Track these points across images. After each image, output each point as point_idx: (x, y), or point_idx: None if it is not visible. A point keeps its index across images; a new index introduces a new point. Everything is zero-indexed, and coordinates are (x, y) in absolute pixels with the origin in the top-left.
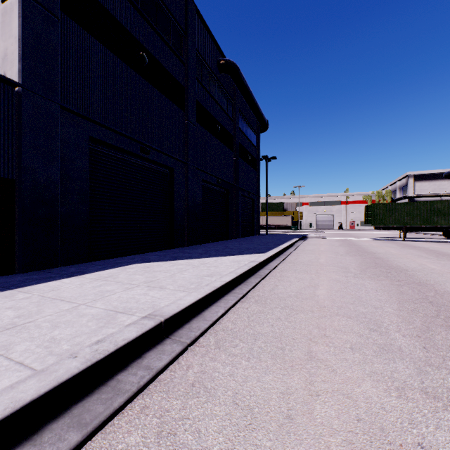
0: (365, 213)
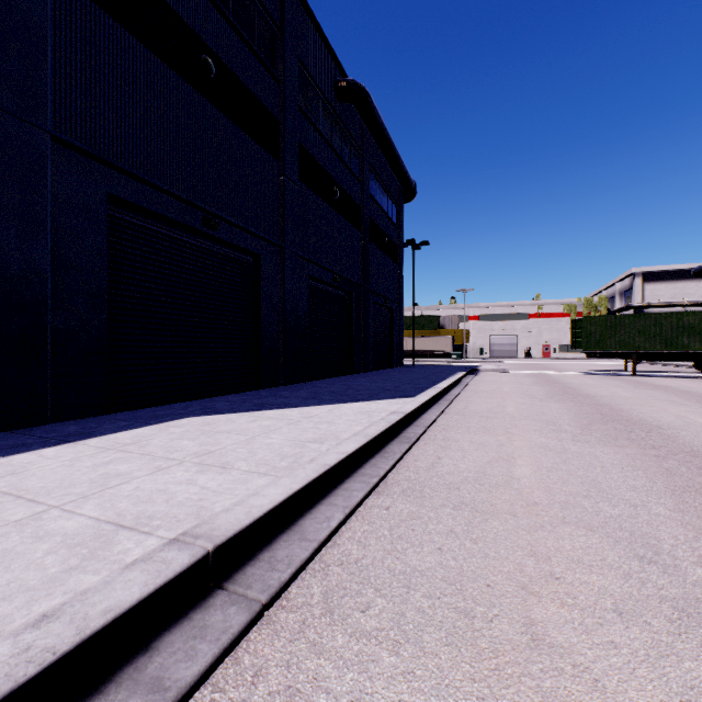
0: (571, 331)
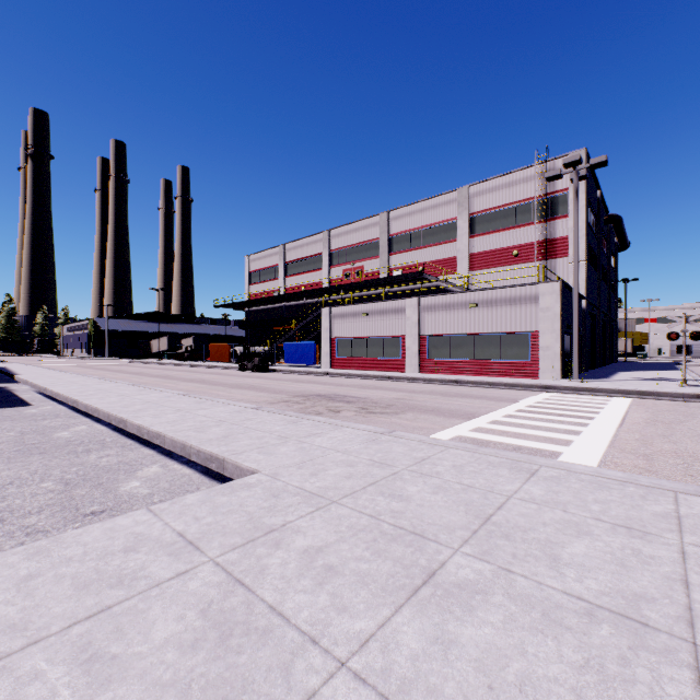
0: None
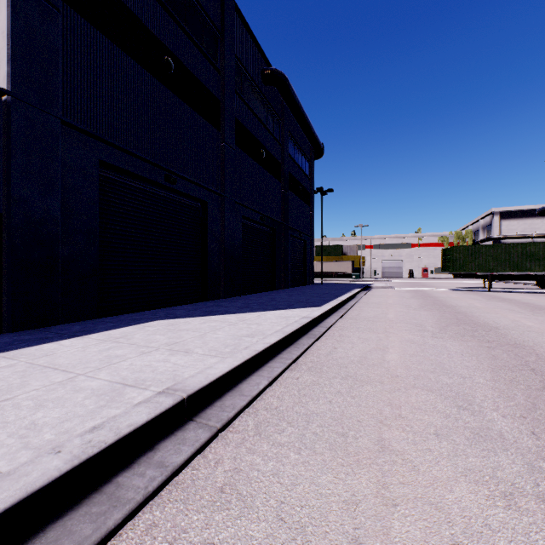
0: (442, 258)
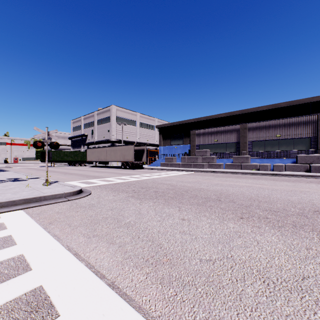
0: (36, 154)
